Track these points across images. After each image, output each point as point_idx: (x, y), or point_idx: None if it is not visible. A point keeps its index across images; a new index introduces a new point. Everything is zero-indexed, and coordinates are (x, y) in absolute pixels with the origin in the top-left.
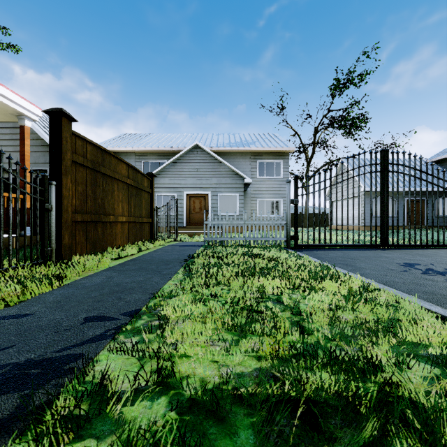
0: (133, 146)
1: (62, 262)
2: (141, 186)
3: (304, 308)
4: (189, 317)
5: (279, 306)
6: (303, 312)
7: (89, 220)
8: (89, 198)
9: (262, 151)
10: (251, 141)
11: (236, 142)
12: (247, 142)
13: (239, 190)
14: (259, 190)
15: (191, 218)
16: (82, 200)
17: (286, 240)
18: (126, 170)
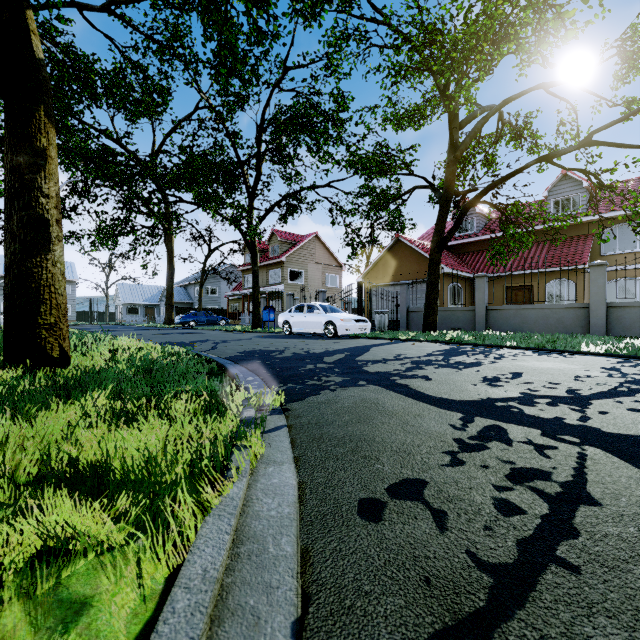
0: None
1: None
2: None
3: None
4: None
5: None
6: None
7: None
8: None
9: None
10: None
11: None
12: None
13: None
14: None
15: None
16: None
17: None
18: None
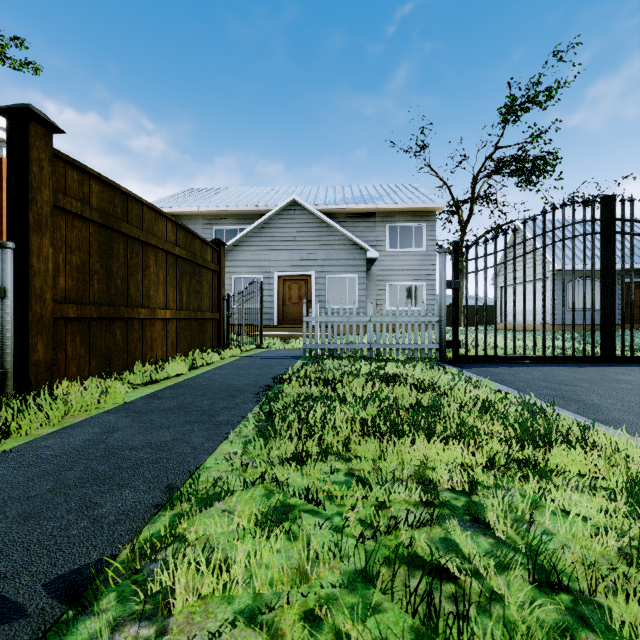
0: (199, 205)
1: (28, 396)
2: (200, 259)
3: (551, 550)
4: (231, 622)
5: (483, 544)
6: (568, 582)
7: (94, 316)
8: (95, 276)
9: (394, 210)
10: (377, 195)
11: (354, 196)
12: (371, 197)
13: (360, 269)
14: (389, 269)
15: (286, 312)
16: (79, 280)
17: (439, 349)
18: (172, 232)
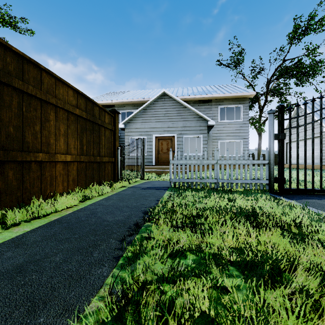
0: (112, 99)
1: None
2: (99, 121)
3: None
4: None
5: None
6: None
7: None
8: None
9: (223, 98)
10: (212, 90)
11: (199, 91)
12: (209, 91)
13: (203, 132)
14: (220, 132)
15: (159, 158)
16: None
17: (269, 183)
18: (73, 98)
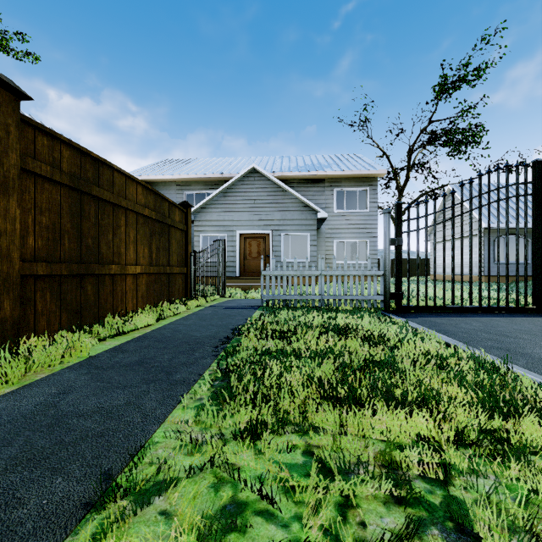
0: (172, 173)
1: None
2: (169, 220)
3: None
4: None
5: None
6: None
7: (64, 273)
8: (66, 235)
9: (340, 176)
10: (326, 164)
11: (306, 165)
12: (320, 165)
13: (311, 228)
14: (337, 228)
15: (247, 265)
16: (49, 240)
17: (384, 300)
18: (142, 196)
